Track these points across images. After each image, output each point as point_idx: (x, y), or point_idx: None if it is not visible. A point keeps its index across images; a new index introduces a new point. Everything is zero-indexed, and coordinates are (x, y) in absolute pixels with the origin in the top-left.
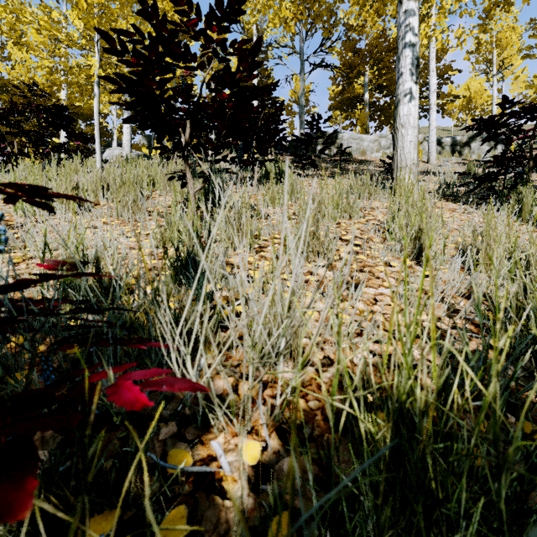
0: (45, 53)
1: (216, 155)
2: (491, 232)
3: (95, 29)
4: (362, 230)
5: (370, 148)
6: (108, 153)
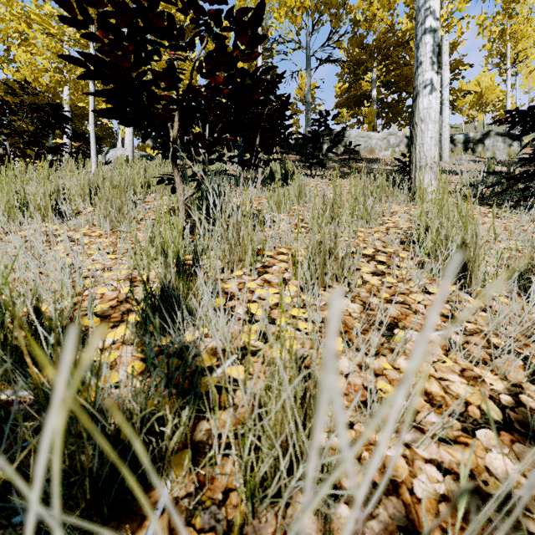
0: (49, 54)
1: (209, 154)
2: None
3: None
4: (384, 241)
5: (378, 147)
6: (112, 153)
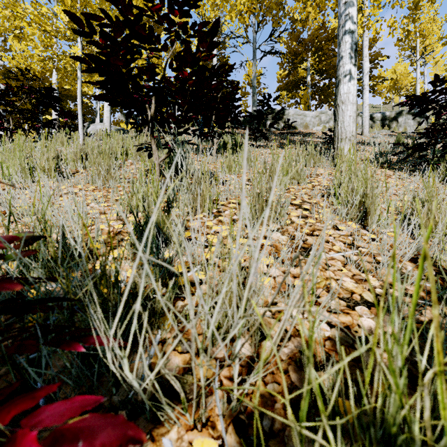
0: (40, 45)
1: (178, 128)
2: (431, 198)
3: (63, 11)
4: (310, 195)
5: (312, 123)
6: (92, 127)
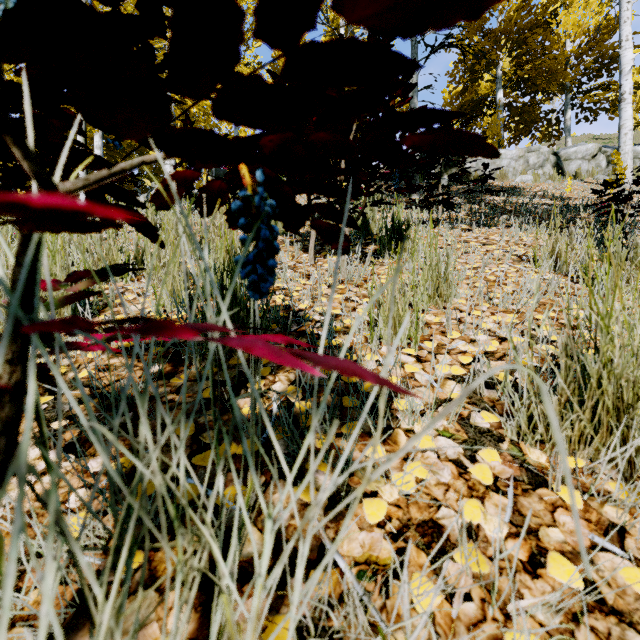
0: None
1: None
2: None
3: None
4: None
5: (511, 169)
6: None
